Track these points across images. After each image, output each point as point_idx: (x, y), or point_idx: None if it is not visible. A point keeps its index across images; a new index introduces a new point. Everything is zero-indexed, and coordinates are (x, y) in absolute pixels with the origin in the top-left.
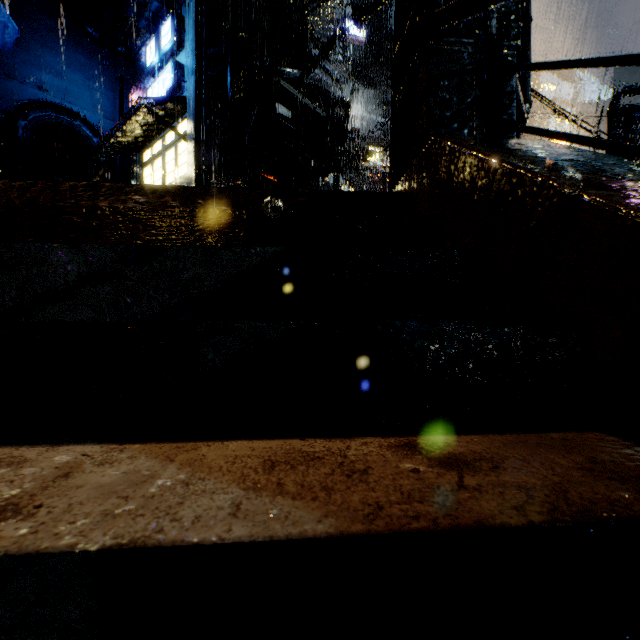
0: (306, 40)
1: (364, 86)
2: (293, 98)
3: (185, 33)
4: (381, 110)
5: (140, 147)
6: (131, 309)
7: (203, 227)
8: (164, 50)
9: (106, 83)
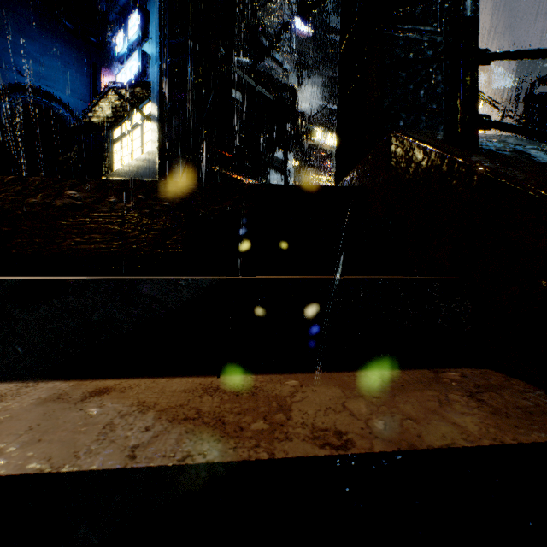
0: (257, 33)
1: (308, 74)
2: (245, 84)
3: (150, 25)
4: (322, 95)
5: (110, 126)
6: (23, 361)
7: (135, 234)
8: (131, 40)
9: (80, 69)
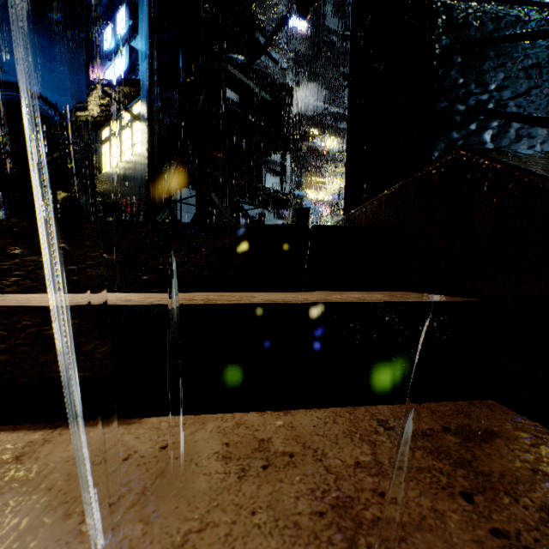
0: (253, 29)
1: (305, 74)
2: (240, 83)
3: (139, 20)
4: (320, 95)
5: (99, 126)
6: None
7: (8, 345)
8: (119, 35)
9: (67, 65)
